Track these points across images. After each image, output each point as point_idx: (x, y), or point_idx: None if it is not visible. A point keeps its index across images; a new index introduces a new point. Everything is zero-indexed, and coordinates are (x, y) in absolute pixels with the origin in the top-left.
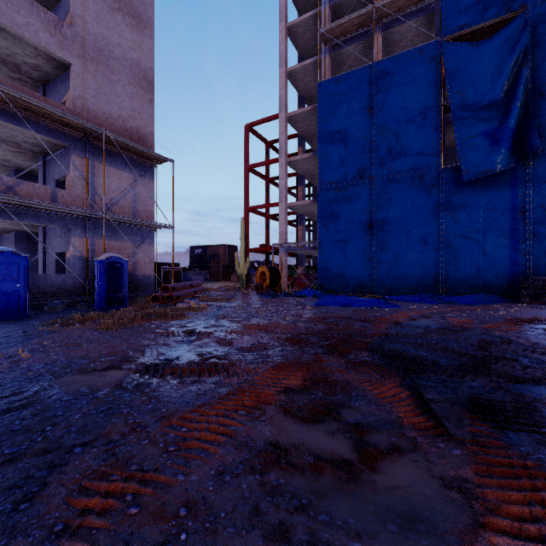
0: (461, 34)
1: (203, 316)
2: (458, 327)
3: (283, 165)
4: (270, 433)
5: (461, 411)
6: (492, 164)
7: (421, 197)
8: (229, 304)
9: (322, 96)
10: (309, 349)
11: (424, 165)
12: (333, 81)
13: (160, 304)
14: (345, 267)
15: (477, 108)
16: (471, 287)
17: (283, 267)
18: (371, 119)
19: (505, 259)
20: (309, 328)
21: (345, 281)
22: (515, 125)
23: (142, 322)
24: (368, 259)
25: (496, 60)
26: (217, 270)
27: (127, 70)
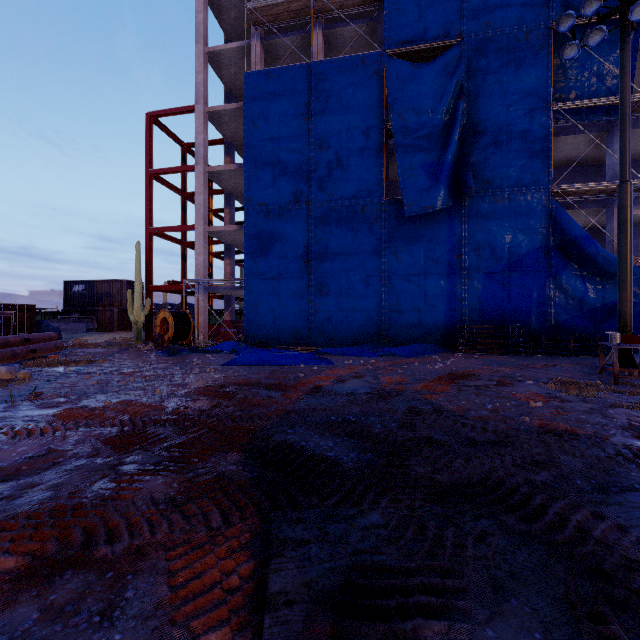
0: (403, 51)
1: None
2: (388, 390)
3: (201, 175)
4: None
5: (317, 639)
6: (432, 200)
7: (364, 231)
8: (86, 368)
9: (249, 91)
10: (135, 459)
11: (366, 194)
12: (263, 74)
13: None
14: (278, 313)
15: (418, 137)
16: (413, 336)
17: (201, 312)
18: (309, 131)
19: (444, 305)
20: (180, 407)
21: (278, 331)
22: (453, 161)
23: None
24: (306, 303)
25: (435, 87)
26: (109, 316)
27: None
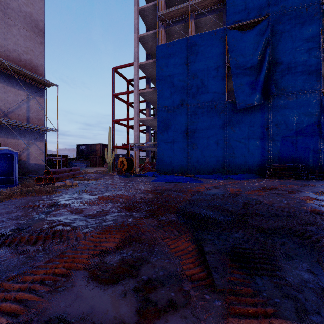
0: (236, 26)
1: (71, 191)
2: (232, 194)
3: (136, 94)
4: (63, 304)
5: (225, 261)
6: (252, 100)
7: (215, 117)
8: (95, 182)
9: (159, 54)
10: (136, 213)
11: (217, 99)
12: (166, 45)
13: (45, 183)
14: (173, 158)
15: (244, 68)
16: (241, 170)
17: (136, 158)
18: (188, 70)
19: (258, 154)
20: (142, 197)
21: (173, 167)
22: (263, 80)
23: (18, 198)
24: (186, 153)
25: (254, 42)
26: (95, 160)
27: (22, 18)
